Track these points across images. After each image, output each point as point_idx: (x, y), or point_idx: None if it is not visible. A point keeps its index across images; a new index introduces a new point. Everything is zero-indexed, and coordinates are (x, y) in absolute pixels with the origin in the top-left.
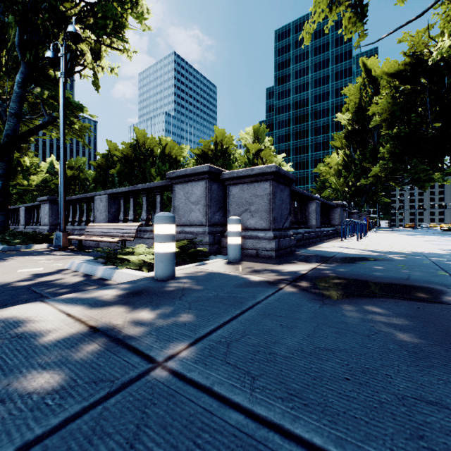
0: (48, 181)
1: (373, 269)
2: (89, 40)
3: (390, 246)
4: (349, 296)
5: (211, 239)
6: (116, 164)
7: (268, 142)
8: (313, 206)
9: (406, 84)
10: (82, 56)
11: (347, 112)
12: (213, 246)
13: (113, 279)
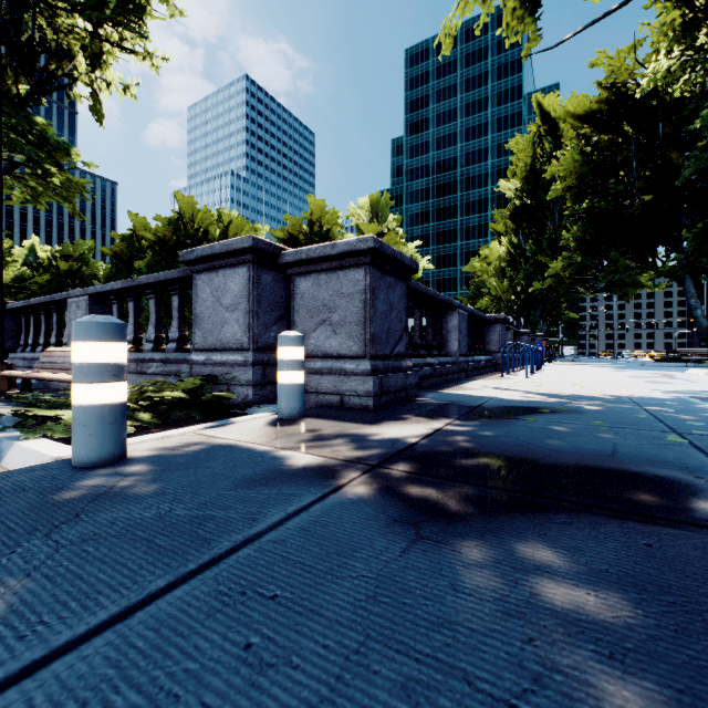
0: (27, 279)
1: (546, 432)
2: (80, 31)
3: (577, 387)
4: (487, 508)
5: (258, 376)
6: (146, 253)
7: (394, 222)
8: (455, 320)
9: (601, 134)
10: (69, 61)
11: (514, 177)
12: (262, 388)
13: (2, 462)
